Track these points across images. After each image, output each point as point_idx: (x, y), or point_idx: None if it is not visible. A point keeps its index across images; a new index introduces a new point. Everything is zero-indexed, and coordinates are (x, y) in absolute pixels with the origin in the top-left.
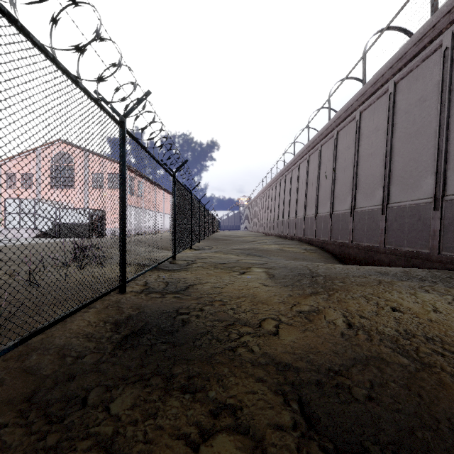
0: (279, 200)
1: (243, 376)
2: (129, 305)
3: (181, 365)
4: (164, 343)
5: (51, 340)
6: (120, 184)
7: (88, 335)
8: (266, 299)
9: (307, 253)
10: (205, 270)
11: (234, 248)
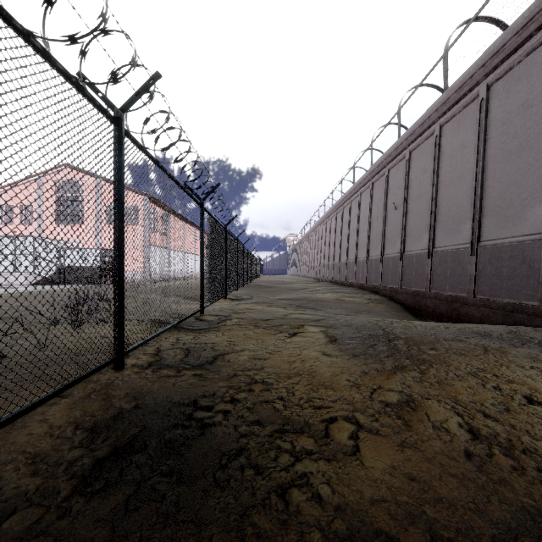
0: (334, 238)
1: None
2: (124, 391)
3: None
4: (163, 478)
5: None
6: (115, 209)
7: (37, 456)
8: (330, 380)
9: (372, 304)
10: (242, 330)
11: (280, 298)
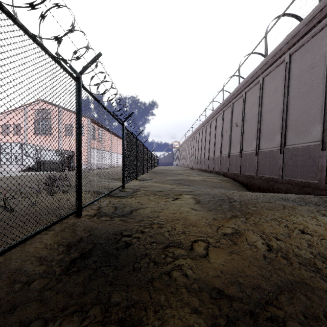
0: (201, 144)
1: (179, 306)
2: (82, 228)
3: (120, 293)
4: (107, 267)
5: (7, 264)
6: (76, 128)
7: (41, 257)
8: (195, 222)
9: (223, 183)
10: (146, 197)
11: (169, 179)
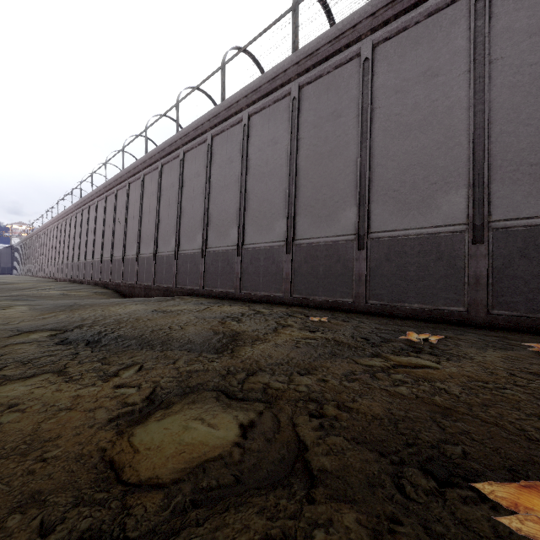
0: (74, 237)
1: None
2: None
3: None
4: None
5: None
6: None
7: None
8: (19, 316)
9: (96, 295)
10: None
11: None
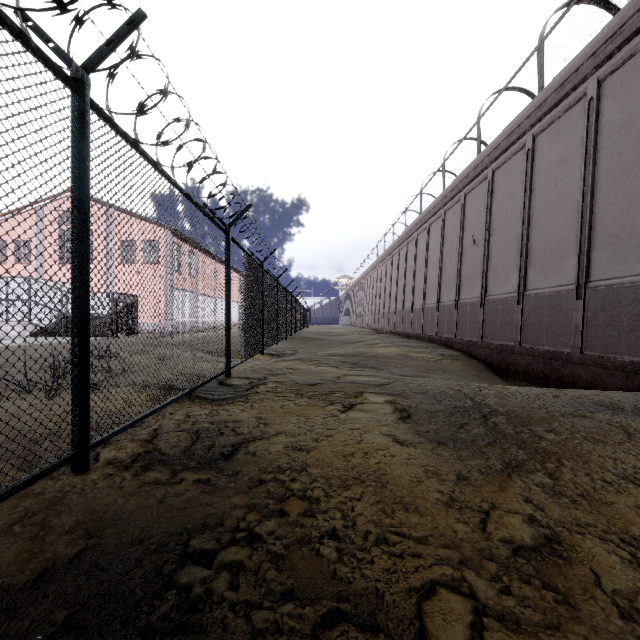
0: (397, 280)
1: None
2: (73, 518)
3: None
4: None
5: None
6: (74, 222)
7: None
8: (411, 493)
9: (446, 362)
10: (279, 401)
11: (331, 354)
